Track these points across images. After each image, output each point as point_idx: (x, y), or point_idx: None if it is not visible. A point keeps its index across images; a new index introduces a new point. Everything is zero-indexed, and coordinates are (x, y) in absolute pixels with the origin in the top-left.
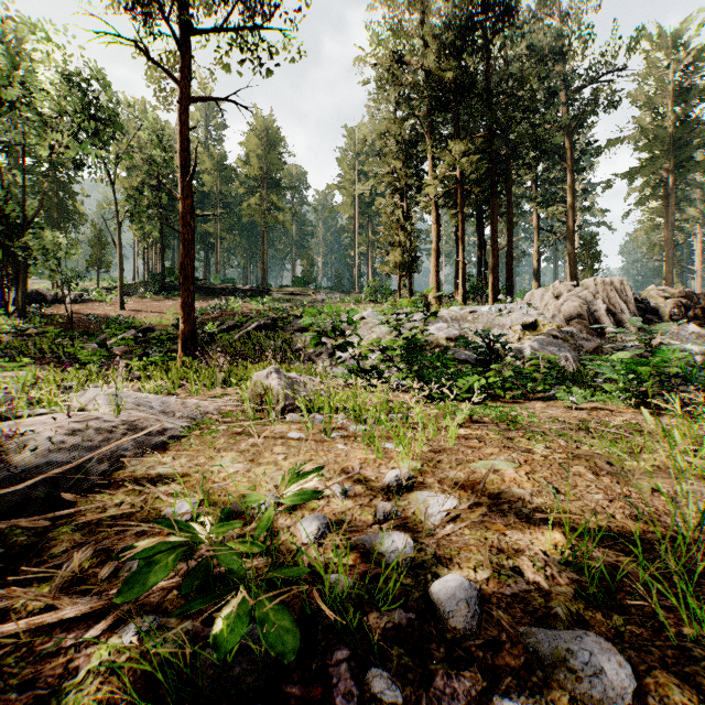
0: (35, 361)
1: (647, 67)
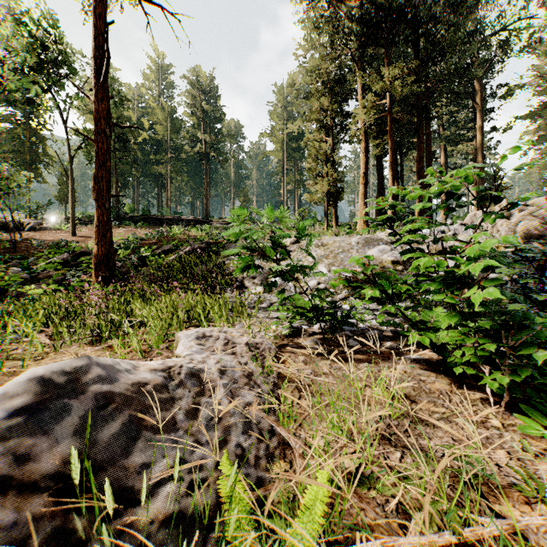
0: None
1: (546, 19)
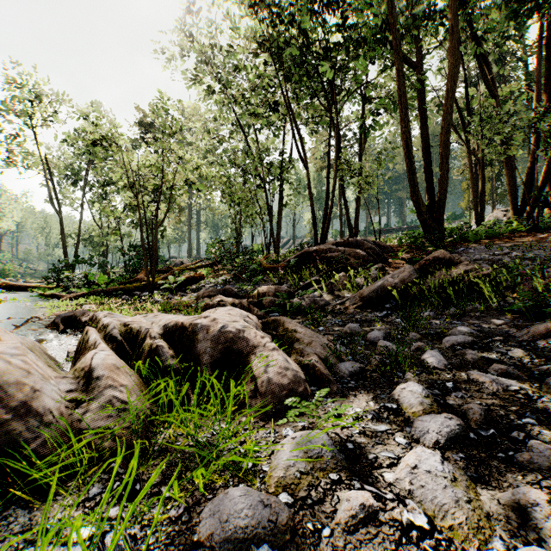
0: None
1: None
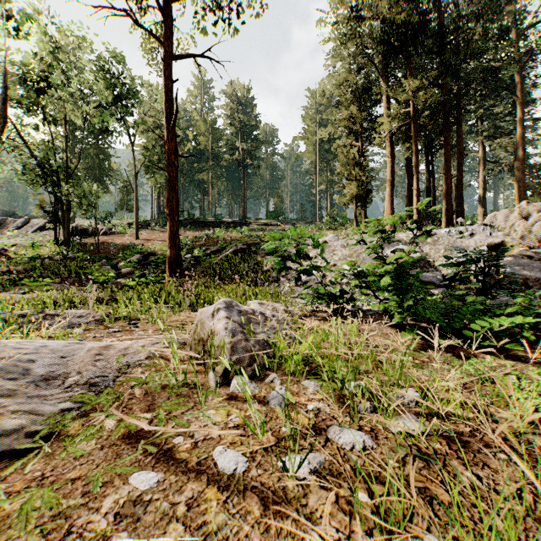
0: (61, 280)
1: None
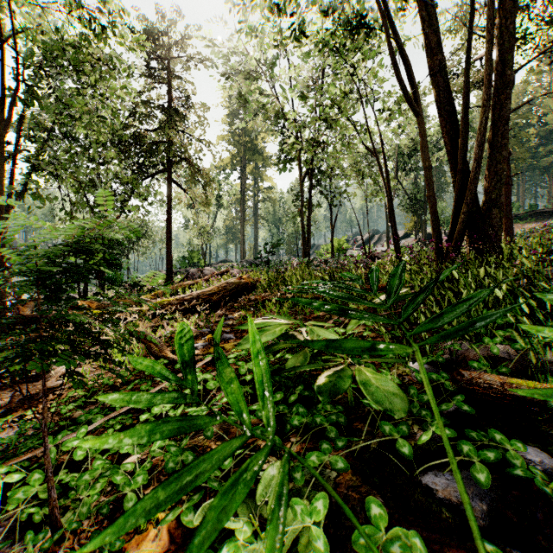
0: None
1: None
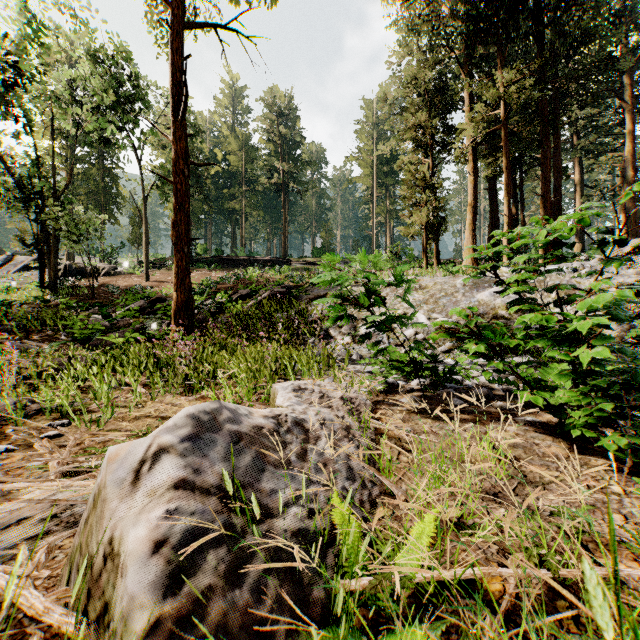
0: (28, 335)
1: None
